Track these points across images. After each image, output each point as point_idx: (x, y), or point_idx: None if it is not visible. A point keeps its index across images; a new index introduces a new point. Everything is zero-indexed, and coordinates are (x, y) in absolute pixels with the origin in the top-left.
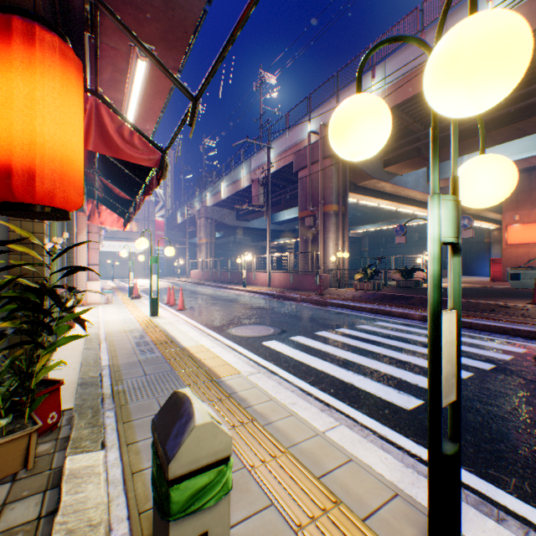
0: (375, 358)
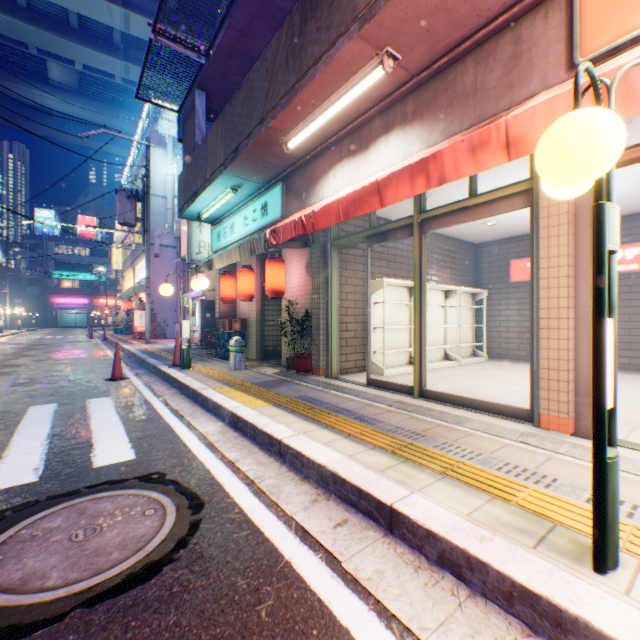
0: (7, 429)
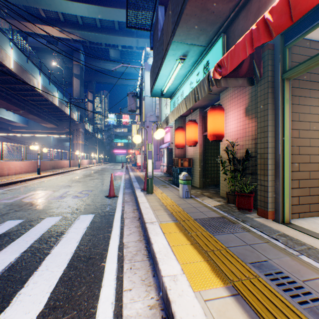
0: (1, 245)
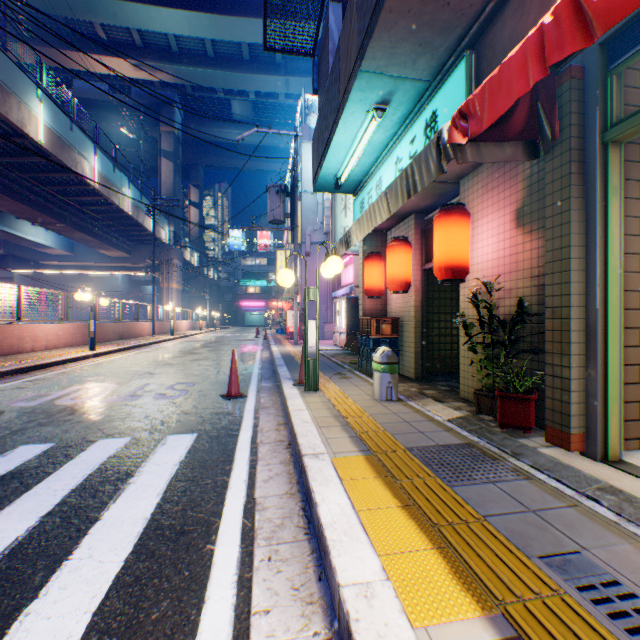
0: (2, 500)
